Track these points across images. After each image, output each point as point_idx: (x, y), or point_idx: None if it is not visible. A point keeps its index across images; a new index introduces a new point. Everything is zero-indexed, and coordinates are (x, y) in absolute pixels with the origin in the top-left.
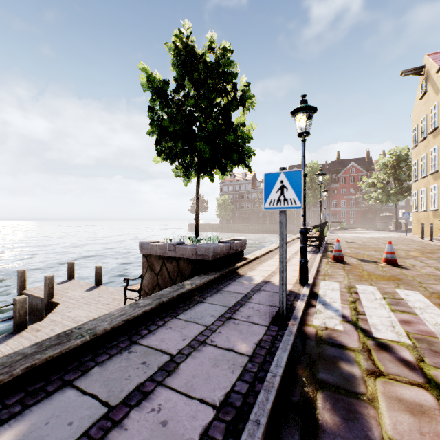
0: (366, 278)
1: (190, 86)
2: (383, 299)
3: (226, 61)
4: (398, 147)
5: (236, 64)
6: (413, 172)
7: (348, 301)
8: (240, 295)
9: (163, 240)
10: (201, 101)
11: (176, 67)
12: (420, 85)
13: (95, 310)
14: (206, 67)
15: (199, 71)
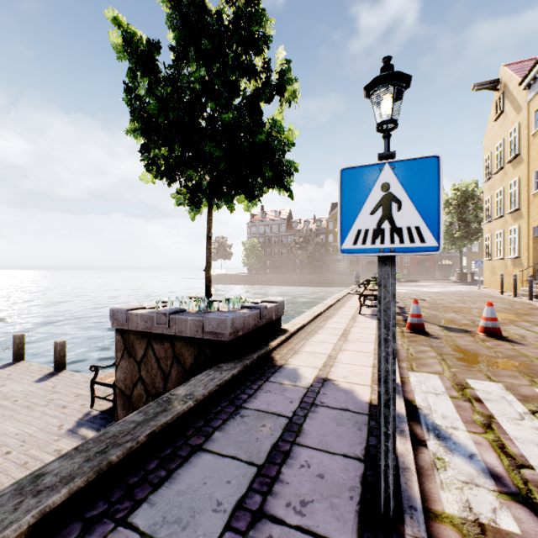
0: (473, 363)
1: (197, 64)
2: (533, 415)
3: (254, 14)
4: (463, 181)
5: (269, 19)
6: (485, 210)
7: (478, 424)
8: (281, 423)
9: (154, 304)
10: (213, 79)
11: (173, 26)
12: (495, 103)
13: (39, 420)
14: (221, 23)
15: (210, 34)
